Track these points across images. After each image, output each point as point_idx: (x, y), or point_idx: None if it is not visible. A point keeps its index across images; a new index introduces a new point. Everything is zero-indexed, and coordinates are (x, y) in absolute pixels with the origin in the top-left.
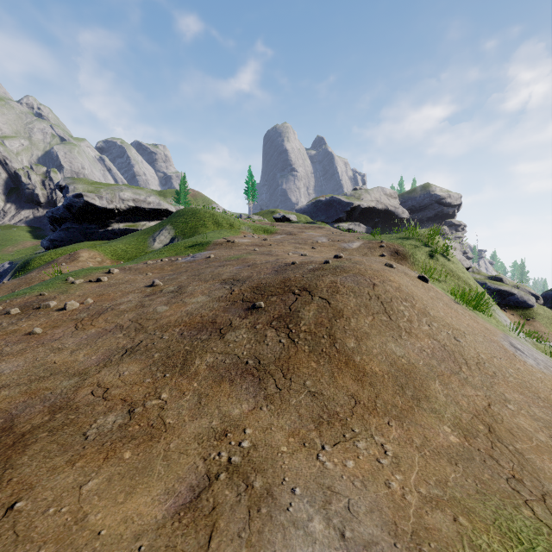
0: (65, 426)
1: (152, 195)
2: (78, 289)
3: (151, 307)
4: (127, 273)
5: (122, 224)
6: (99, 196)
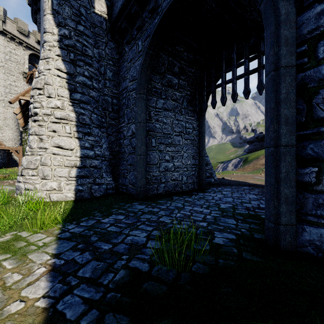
0: None
1: None
2: None
3: None
4: None
5: None
6: None
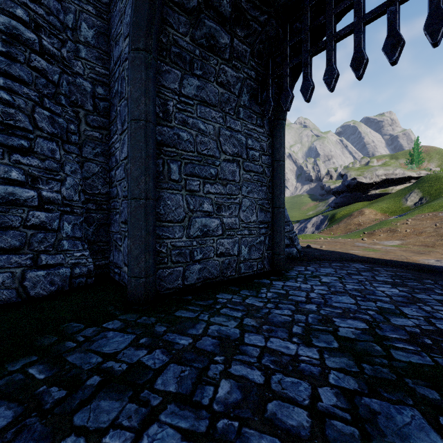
0: (438, 246)
1: (397, 168)
2: (401, 226)
3: (440, 232)
4: (415, 221)
5: (376, 190)
6: (364, 177)
